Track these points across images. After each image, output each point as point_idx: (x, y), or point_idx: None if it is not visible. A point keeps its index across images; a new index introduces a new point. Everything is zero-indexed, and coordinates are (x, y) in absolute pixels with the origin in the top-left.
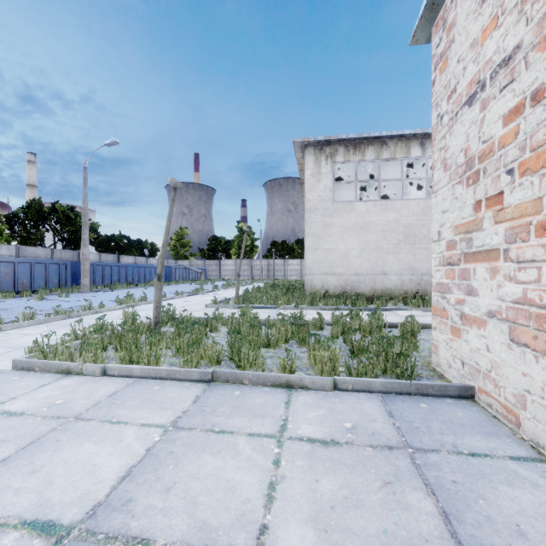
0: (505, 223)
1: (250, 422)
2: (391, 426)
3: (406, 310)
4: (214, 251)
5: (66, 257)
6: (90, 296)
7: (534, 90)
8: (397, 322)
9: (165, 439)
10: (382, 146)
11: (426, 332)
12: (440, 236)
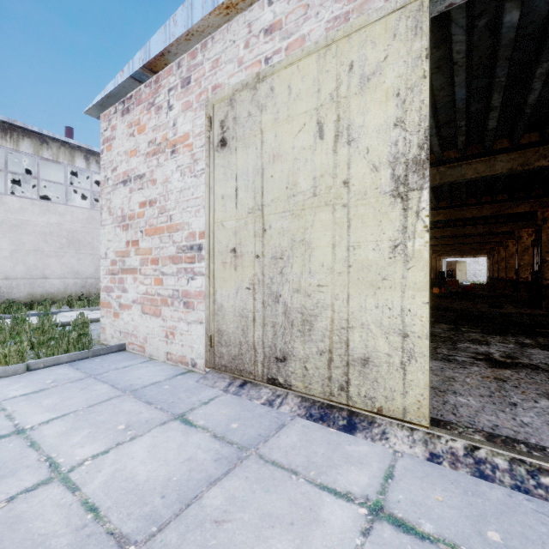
0: (140, 256)
1: None
2: (80, 373)
3: (73, 312)
4: None
5: None
6: None
7: (150, 199)
8: (68, 321)
9: None
10: (43, 144)
11: (95, 324)
12: (107, 256)
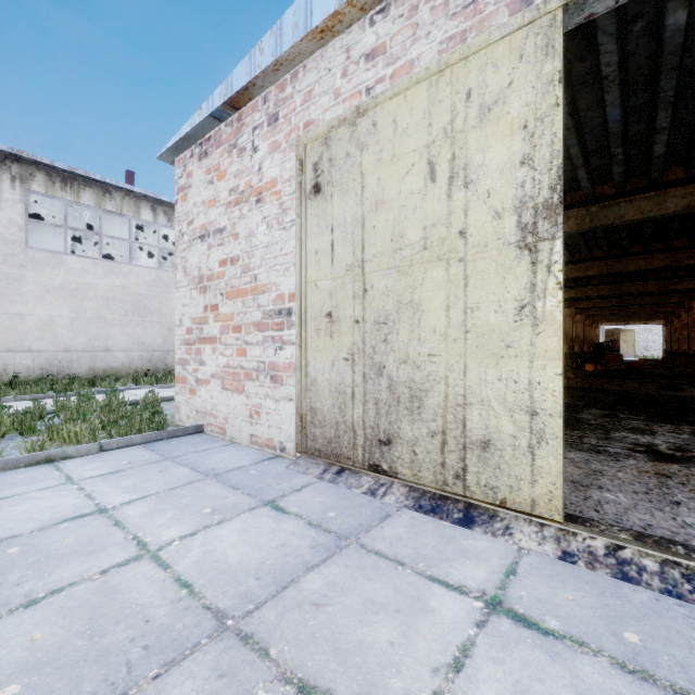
0: (220, 322)
1: (31, 486)
2: (156, 455)
3: (140, 389)
4: None
5: None
6: None
7: (231, 257)
8: (137, 399)
9: None
10: (105, 194)
11: (166, 404)
12: (182, 323)
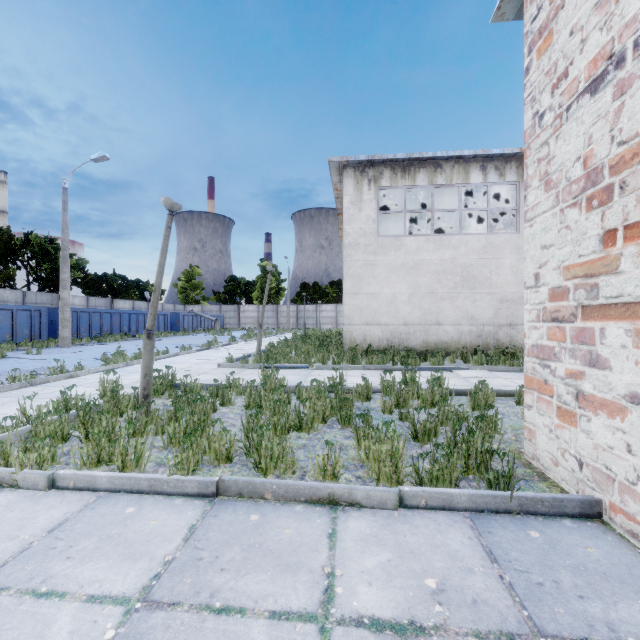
0: None
1: (274, 584)
2: (498, 584)
3: (468, 370)
4: (232, 294)
5: (43, 301)
6: (70, 352)
7: None
8: (464, 389)
9: (123, 635)
10: (436, 169)
11: (501, 401)
12: (539, 281)
